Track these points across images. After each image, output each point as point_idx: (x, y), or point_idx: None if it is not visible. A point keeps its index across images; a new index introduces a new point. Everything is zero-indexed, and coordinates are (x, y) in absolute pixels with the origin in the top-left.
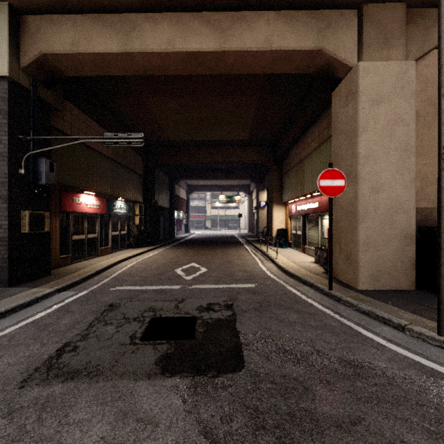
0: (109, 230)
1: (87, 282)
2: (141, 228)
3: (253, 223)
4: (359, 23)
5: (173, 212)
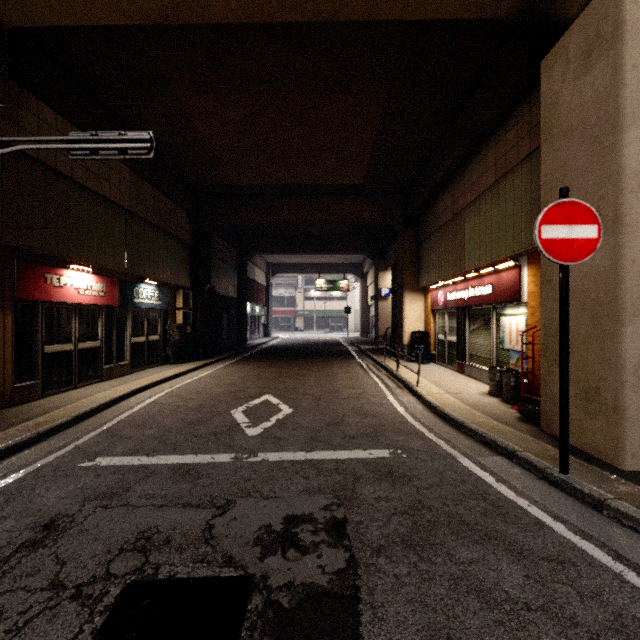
0: (125, 334)
1: (44, 442)
2: (187, 330)
3: (368, 322)
4: None
5: (244, 305)
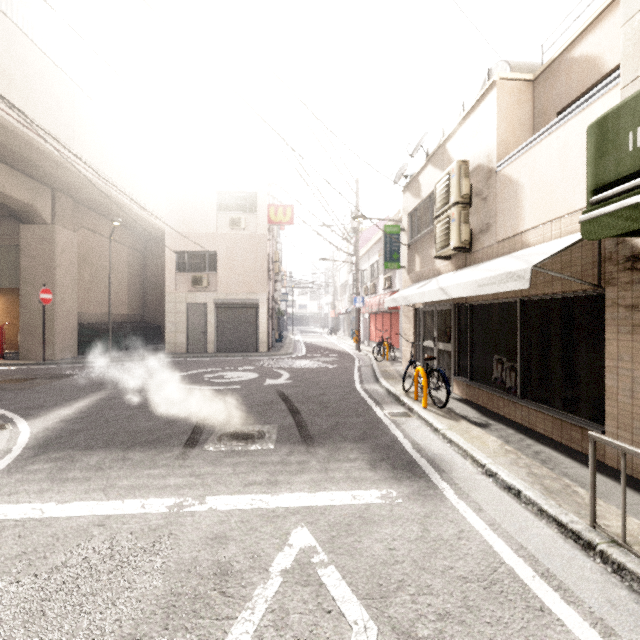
0: None
1: None
2: None
3: None
4: (53, 200)
5: None
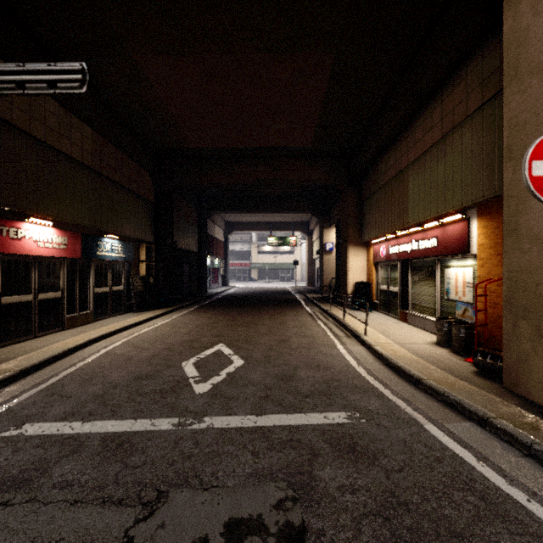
0: (89, 285)
1: None
2: (150, 281)
3: (314, 273)
4: None
5: (204, 258)
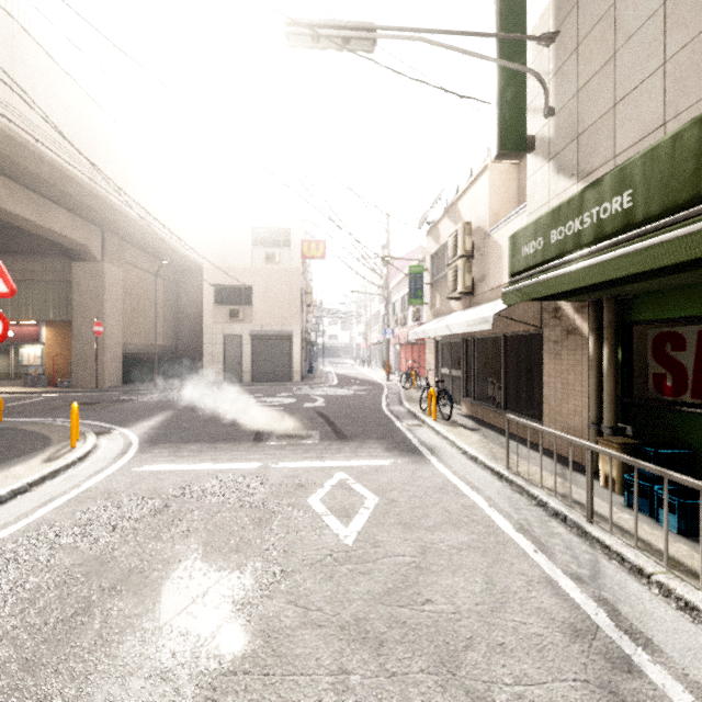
0: None
1: None
2: None
3: None
4: (103, 239)
5: None
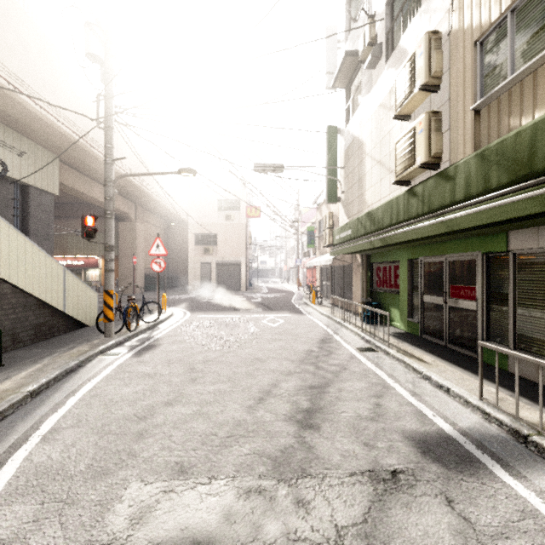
0: None
1: None
2: None
3: None
4: (135, 209)
5: None
